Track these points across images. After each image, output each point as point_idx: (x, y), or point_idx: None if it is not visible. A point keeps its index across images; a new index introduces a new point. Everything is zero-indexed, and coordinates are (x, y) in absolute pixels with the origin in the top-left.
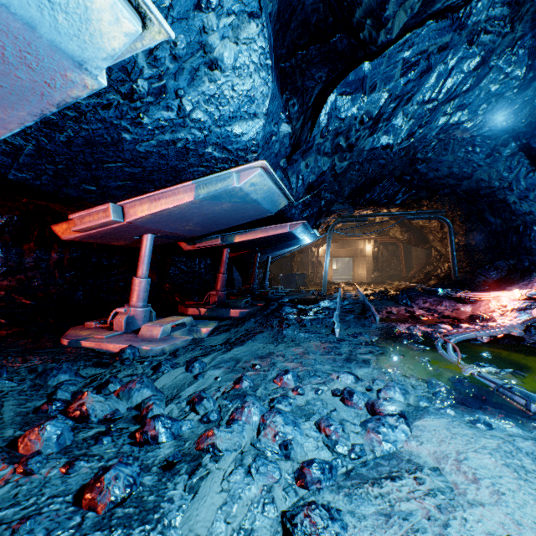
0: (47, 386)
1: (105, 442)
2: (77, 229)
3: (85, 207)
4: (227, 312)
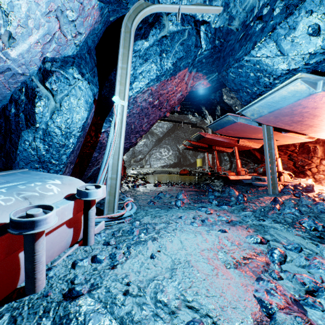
0: None
1: None
2: None
3: None
4: None
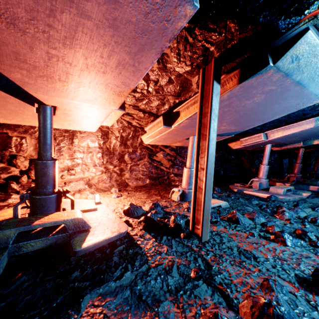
0: (252, 203)
1: (306, 224)
2: (243, 145)
3: (245, 135)
4: (306, 187)
